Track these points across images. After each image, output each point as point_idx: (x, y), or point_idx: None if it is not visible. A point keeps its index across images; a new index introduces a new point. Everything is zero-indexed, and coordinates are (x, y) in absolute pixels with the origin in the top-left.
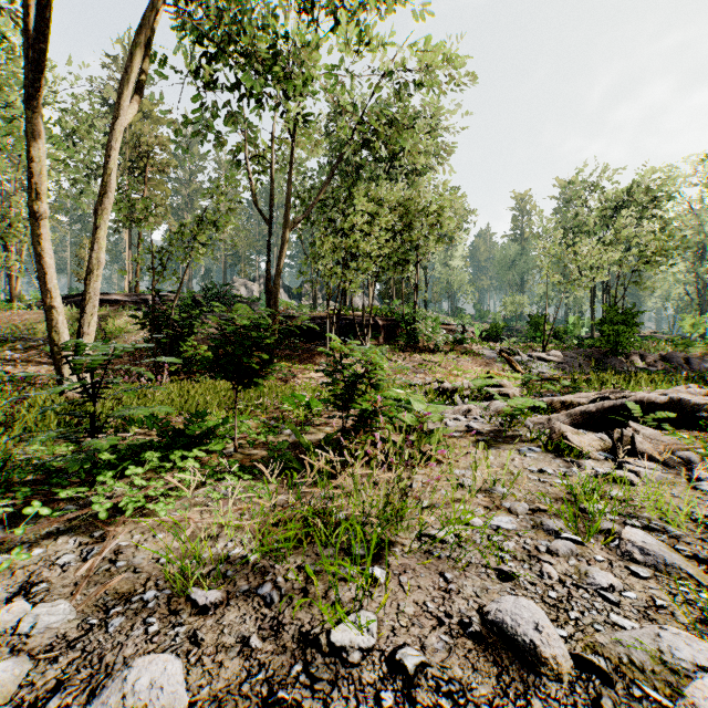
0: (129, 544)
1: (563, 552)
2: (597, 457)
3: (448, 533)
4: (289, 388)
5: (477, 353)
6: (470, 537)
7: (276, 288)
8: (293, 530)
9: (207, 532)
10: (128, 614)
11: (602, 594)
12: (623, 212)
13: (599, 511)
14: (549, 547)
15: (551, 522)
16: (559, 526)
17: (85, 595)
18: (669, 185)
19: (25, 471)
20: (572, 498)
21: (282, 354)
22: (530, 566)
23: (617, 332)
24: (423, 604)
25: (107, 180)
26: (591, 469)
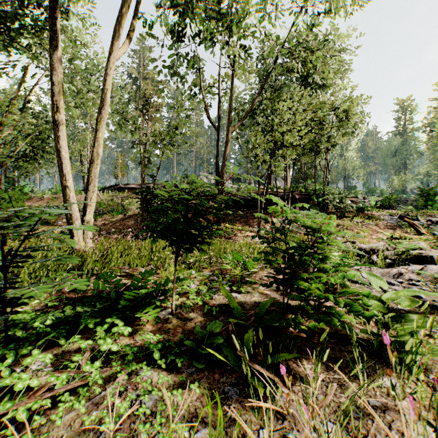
0: None
1: None
2: None
3: None
4: (229, 246)
5: (378, 218)
6: None
7: (222, 173)
8: None
9: None
10: None
11: None
12: None
13: None
14: None
15: None
16: None
17: None
18: None
19: None
20: None
21: (227, 219)
22: None
23: None
24: None
25: (103, 97)
26: None
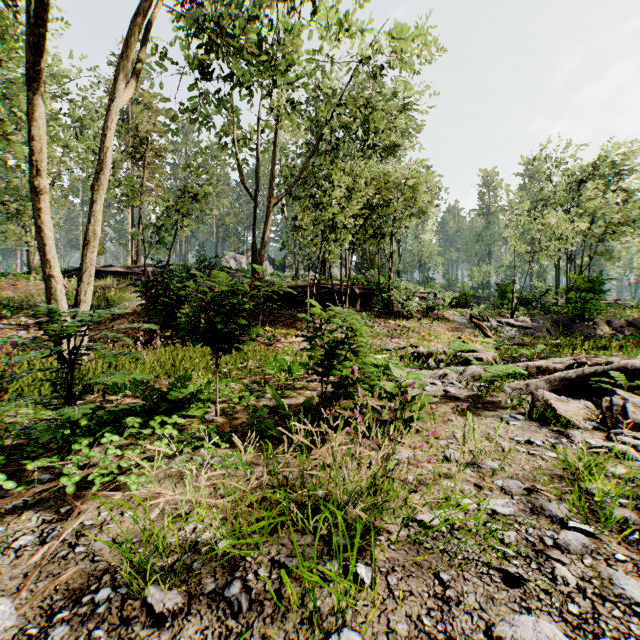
0: (94, 524)
1: (575, 548)
2: (585, 426)
3: (442, 524)
4: (271, 352)
5: (448, 319)
6: (464, 523)
7: (260, 259)
8: (269, 510)
9: (177, 510)
10: (74, 621)
11: (636, 612)
12: (589, 185)
13: (610, 497)
14: (557, 540)
15: (553, 507)
16: (563, 512)
17: (33, 591)
18: (632, 159)
19: (5, 437)
20: (569, 475)
21: (266, 320)
22: (539, 566)
23: (584, 299)
24: (417, 618)
25: (103, 158)
26: (587, 443)
